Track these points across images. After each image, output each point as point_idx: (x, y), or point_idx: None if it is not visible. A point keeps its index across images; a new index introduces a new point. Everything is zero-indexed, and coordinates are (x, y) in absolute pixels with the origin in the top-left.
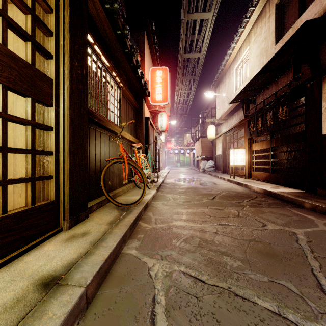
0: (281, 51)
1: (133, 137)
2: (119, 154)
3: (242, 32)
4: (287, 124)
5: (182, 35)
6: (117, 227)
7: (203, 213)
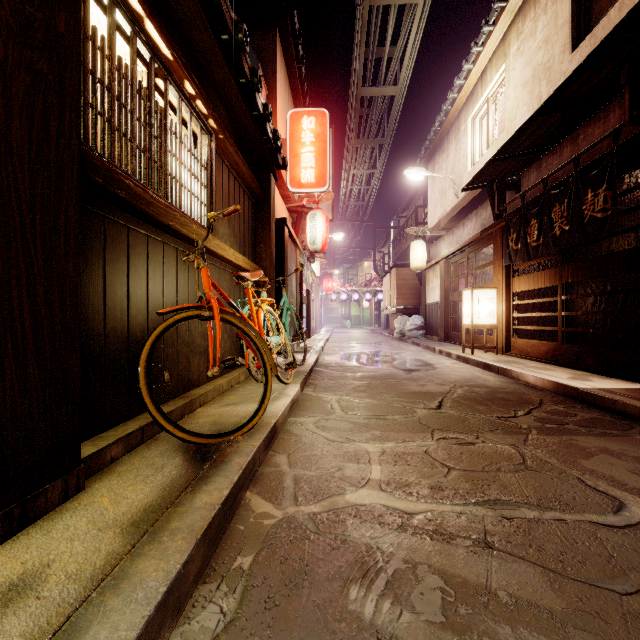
0: (600, 50)
1: (245, 258)
2: (199, 295)
3: (490, 35)
4: (609, 229)
5: (357, 42)
6: (157, 546)
7: (426, 457)
